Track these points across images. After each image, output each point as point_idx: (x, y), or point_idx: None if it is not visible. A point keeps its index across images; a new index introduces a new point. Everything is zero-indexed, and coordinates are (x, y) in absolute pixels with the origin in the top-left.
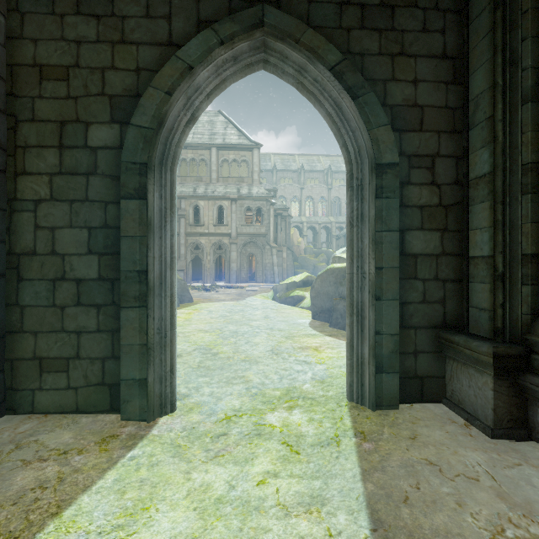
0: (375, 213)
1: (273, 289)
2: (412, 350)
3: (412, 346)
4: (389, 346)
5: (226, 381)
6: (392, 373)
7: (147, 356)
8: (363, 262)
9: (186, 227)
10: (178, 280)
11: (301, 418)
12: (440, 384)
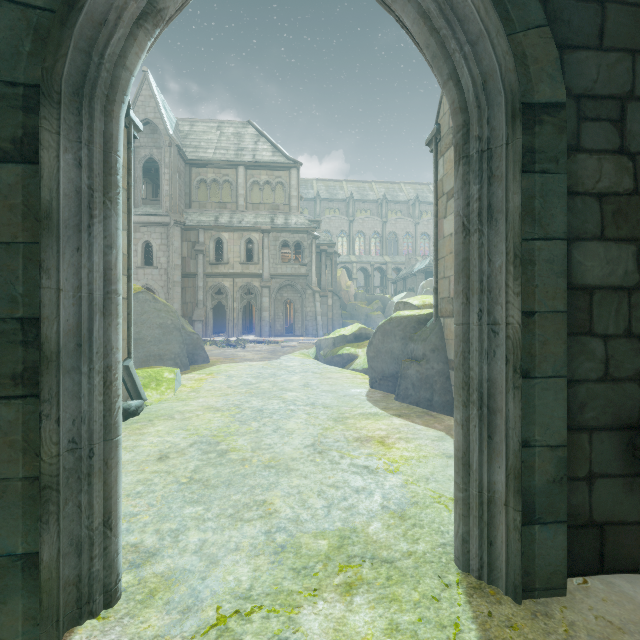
0: (521, 202)
1: (315, 344)
2: (584, 473)
3: (584, 465)
4: (547, 470)
5: (233, 515)
6: (553, 524)
7: (39, 505)
8: (492, 301)
9: (205, 266)
10: (189, 333)
11: (373, 621)
12: (636, 536)
